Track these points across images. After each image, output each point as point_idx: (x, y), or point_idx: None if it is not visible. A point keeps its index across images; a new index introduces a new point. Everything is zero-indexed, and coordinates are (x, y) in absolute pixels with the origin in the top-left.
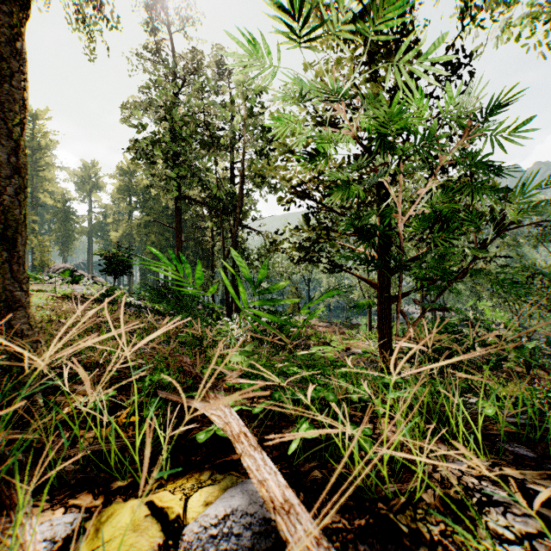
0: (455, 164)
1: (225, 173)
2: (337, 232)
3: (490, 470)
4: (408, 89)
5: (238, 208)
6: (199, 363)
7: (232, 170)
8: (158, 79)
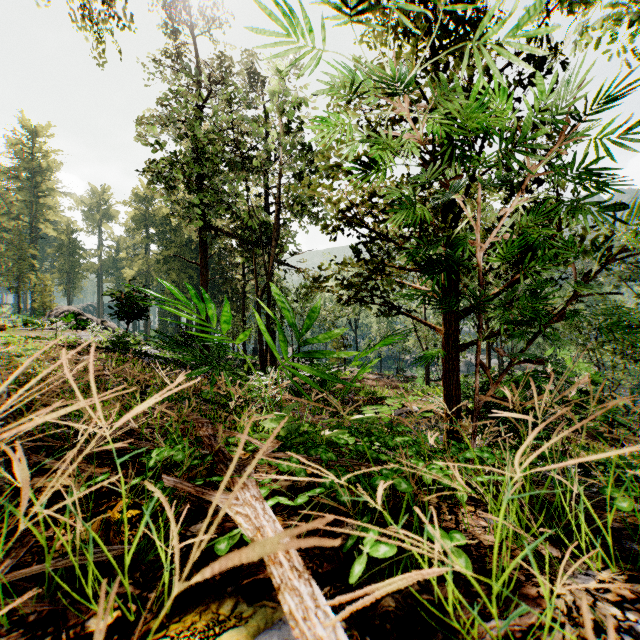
0: (540, 183)
1: (259, 200)
2: (394, 266)
3: (630, 591)
4: (484, 88)
5: (274, 241)
6: (223, 432)
7: (266, 197)
8: (180, 88)
